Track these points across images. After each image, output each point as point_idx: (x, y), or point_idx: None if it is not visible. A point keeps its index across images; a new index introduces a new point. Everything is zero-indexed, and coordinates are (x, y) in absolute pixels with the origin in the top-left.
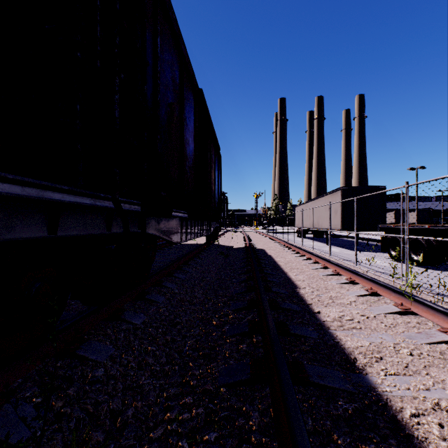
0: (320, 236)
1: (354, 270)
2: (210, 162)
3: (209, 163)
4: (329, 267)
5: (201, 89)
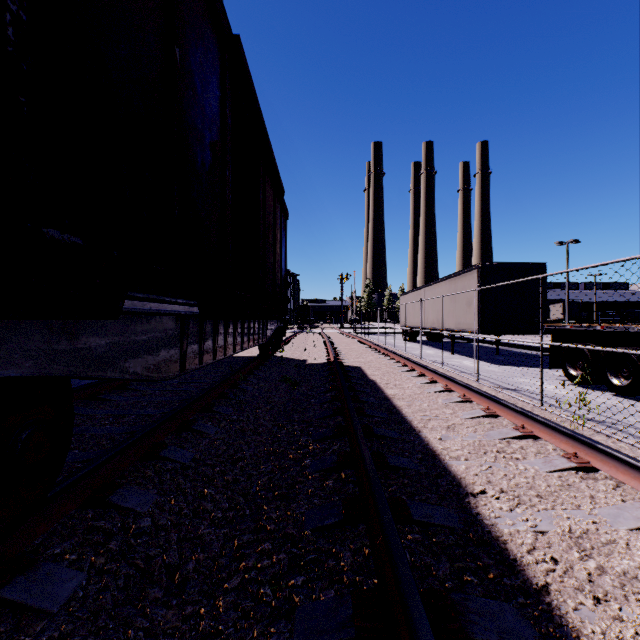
0: (438, 340)
1: (579, 434)
2: (263, 209)
3: (262, 210)
4: (500, 413)
5: (238, 37)
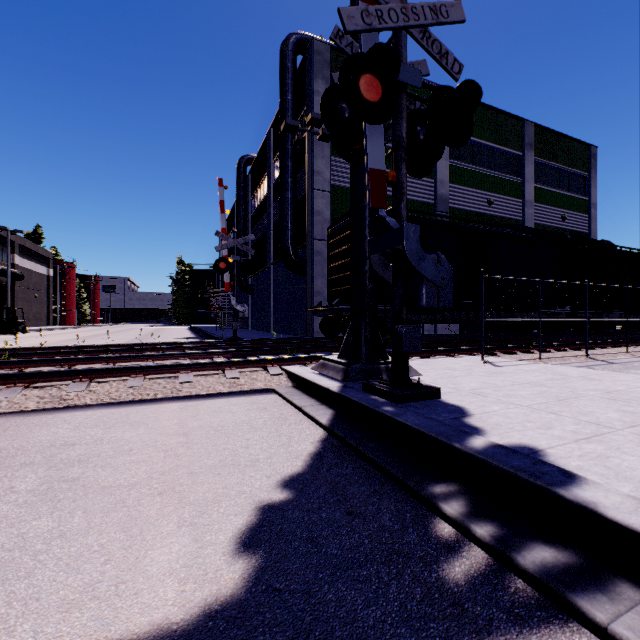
0: None
1: None
2: None
3: None
4: None
5: (635, 253)
